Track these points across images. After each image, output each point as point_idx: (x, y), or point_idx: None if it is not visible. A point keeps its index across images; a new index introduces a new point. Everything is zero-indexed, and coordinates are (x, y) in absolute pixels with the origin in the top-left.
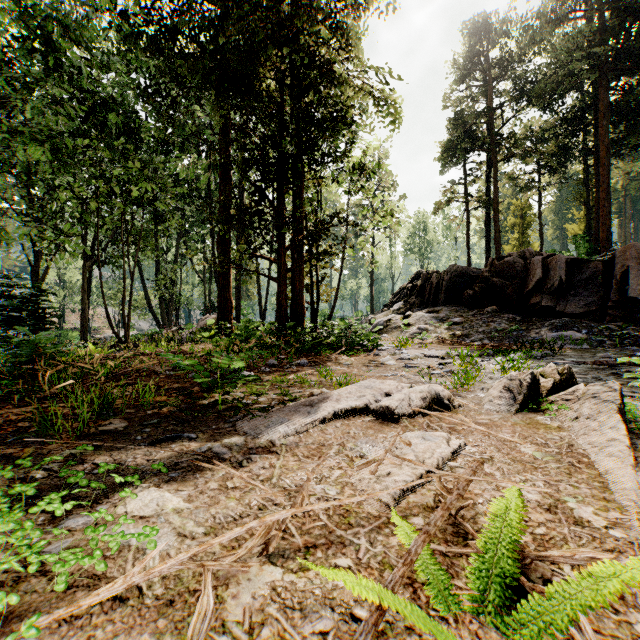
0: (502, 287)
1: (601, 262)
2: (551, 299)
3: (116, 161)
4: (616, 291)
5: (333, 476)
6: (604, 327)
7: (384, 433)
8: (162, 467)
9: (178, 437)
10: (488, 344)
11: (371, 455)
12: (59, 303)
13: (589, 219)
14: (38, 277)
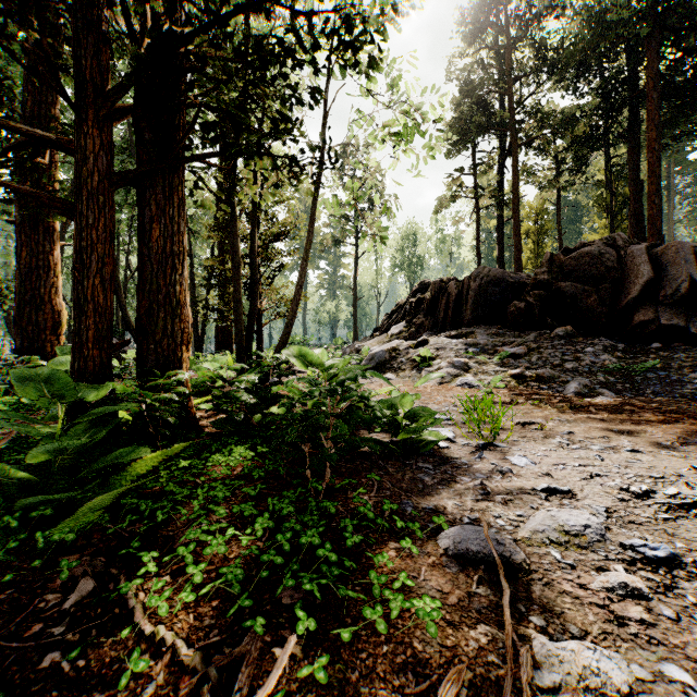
0: (577, 295)
1: None
2: (672, 314)
3: None
4: None
5: None
6: None
7: None
8: None
9: None
10: (639, 404)
11: None
12: None
13: (613, 228)
14: None
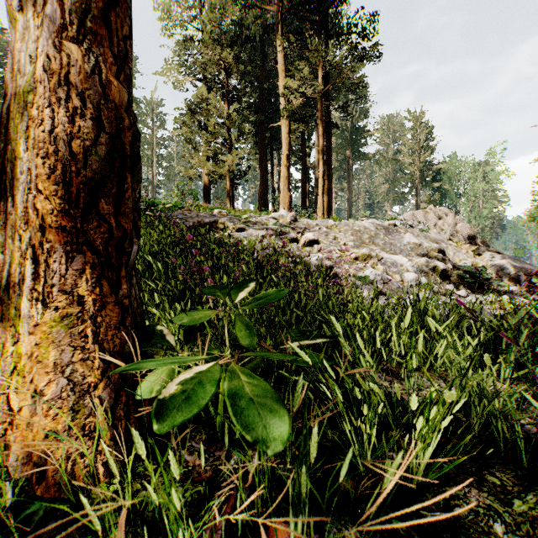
0: None
1: None
2: None
3: None
4: None
5: None
6: None
7: None
8: None
9: None
10: None
11: None
12: None
13: None
14: None
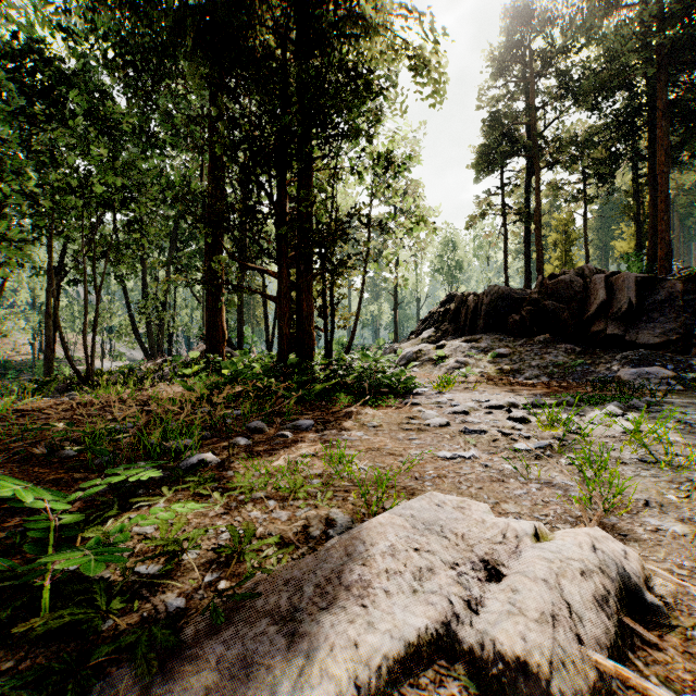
0: (556, 311)
1: (679, 281)
2: (618, 326)
3: (70, 146)
4: None
5: None
6: None
7: None
8: None
9: None
10: (550, 383)
11: None
12: (33, 329)
13: (640, 236)
14: None
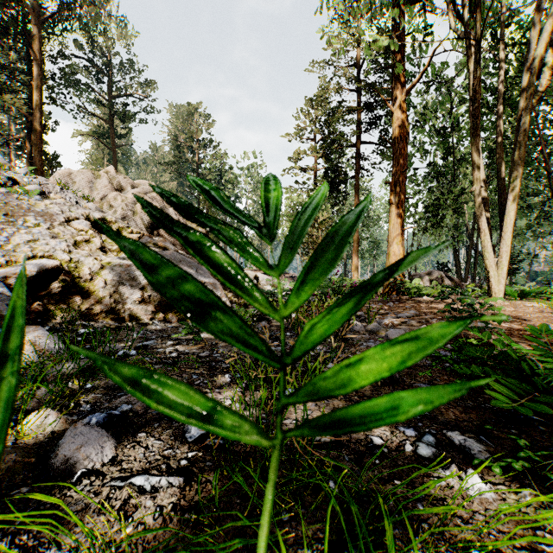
0: None
1: None
2: None
3: None
4: None
5: None
6: None
7: None
8: None
9: None
10: None
11: None
12: None
13: None
14: None
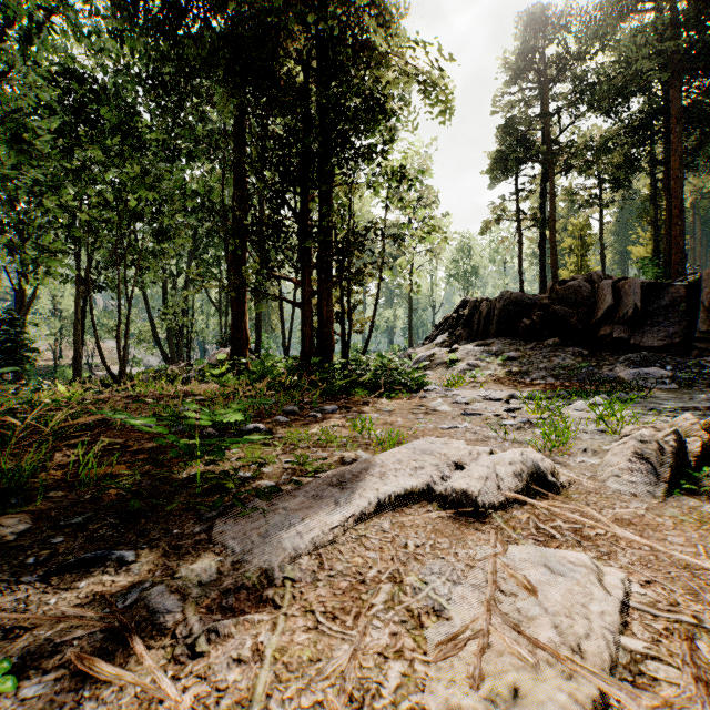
0: (565, 316)
1: (683, 286)
2: (624, 330)
3: (108, 164)
4: (703, 320)
5: (387, 685)
6: (695, 363)
7: (468, 547)
8: (3, 676)
9: (100, 560)
10: (554, 383)
11: (456, 610)
12: (54, 335)
13: (657, 240)
14: (23, 304)
